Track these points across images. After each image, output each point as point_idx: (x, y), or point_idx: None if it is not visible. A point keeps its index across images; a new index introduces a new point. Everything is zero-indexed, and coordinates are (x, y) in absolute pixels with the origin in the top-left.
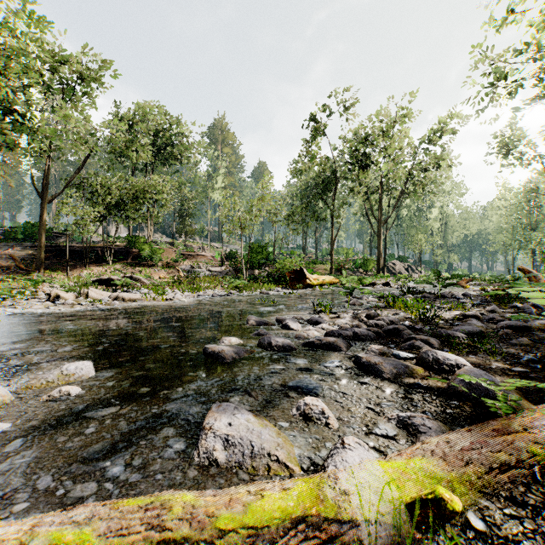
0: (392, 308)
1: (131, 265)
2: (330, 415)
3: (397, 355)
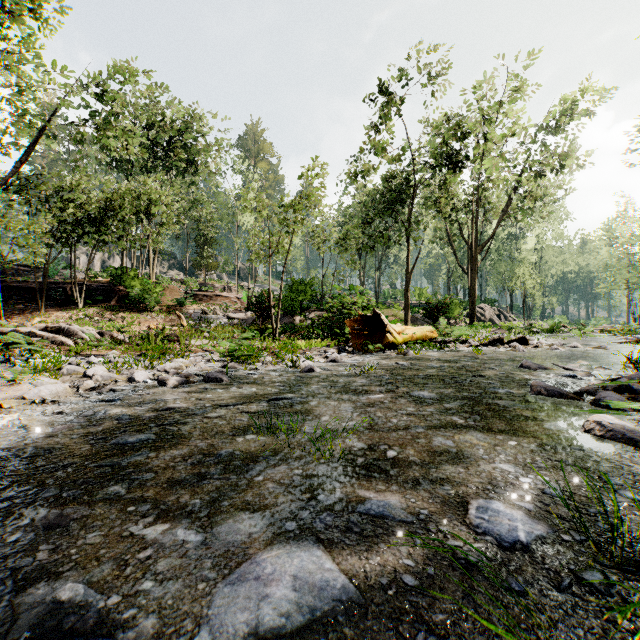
0: None
1: (112, 309)
2: None
3: None
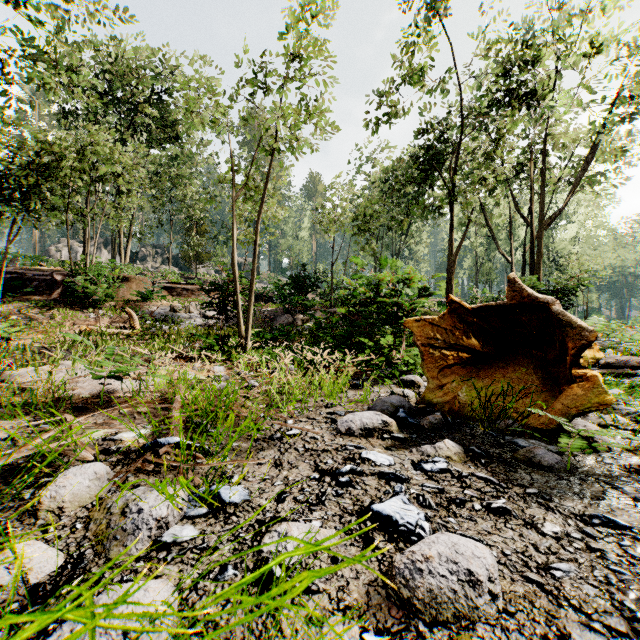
0: None
1: (43, 304)
2: None
3: None
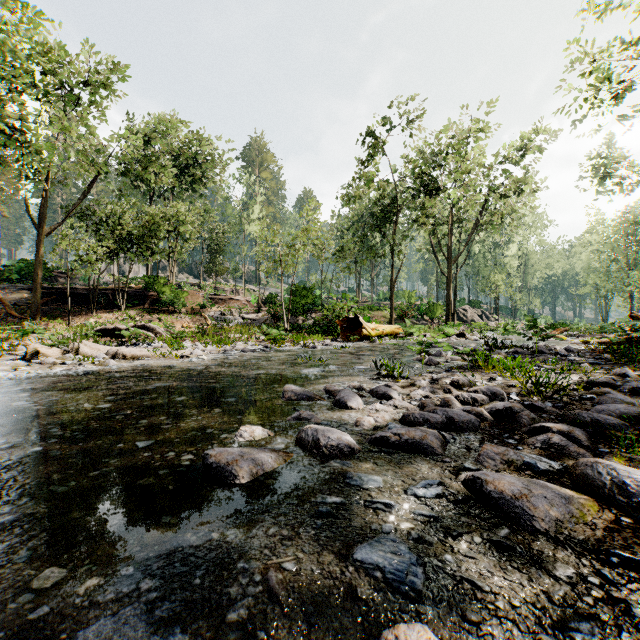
0: (482, 370)
1: (148, 311)
2: None
3: (532, 465)
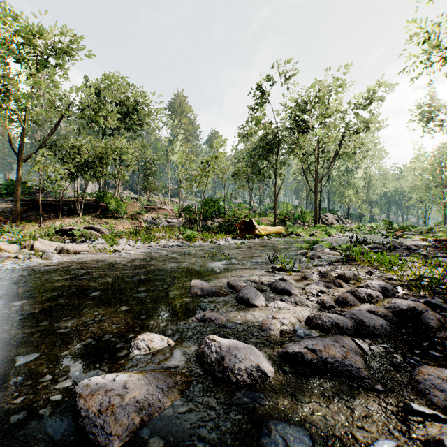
0: (357, 263)
1: (99, 217)
2: None
3: None
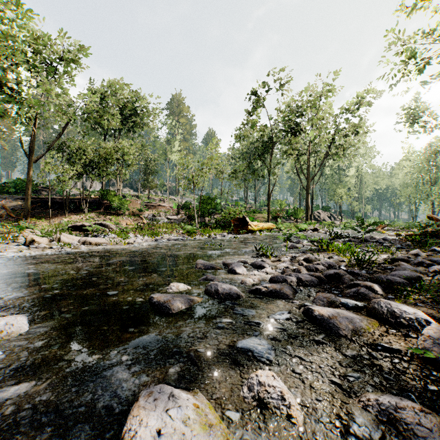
0: (325, 252)
1: (103, 214)
2: (292, 402)
3: (345, 304)
